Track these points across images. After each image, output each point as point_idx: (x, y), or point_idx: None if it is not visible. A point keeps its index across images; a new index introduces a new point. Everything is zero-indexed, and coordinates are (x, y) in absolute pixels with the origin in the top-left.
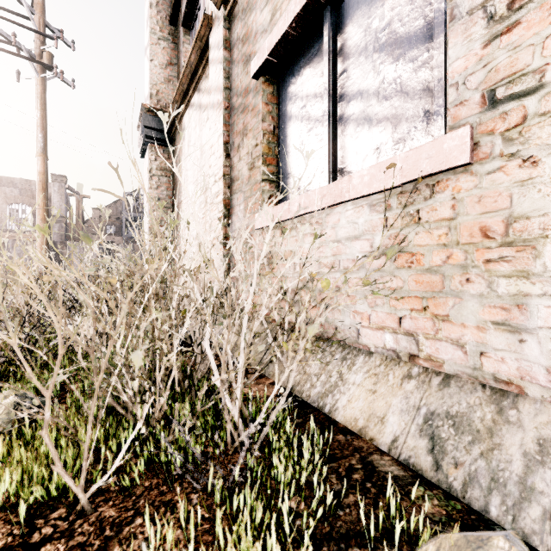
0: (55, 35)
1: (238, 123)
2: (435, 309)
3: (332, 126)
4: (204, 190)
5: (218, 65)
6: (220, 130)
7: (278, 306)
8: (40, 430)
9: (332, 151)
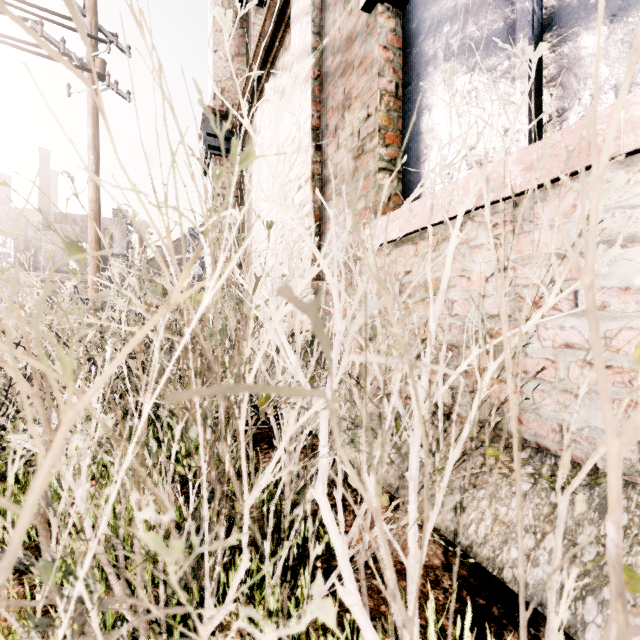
0: (108, 38)
1: (336, 94)
2: None
3: (534, 37)
4: None
5: (303, 18)
6: (307, 111)
7: None
8: None
9: (534, 84)
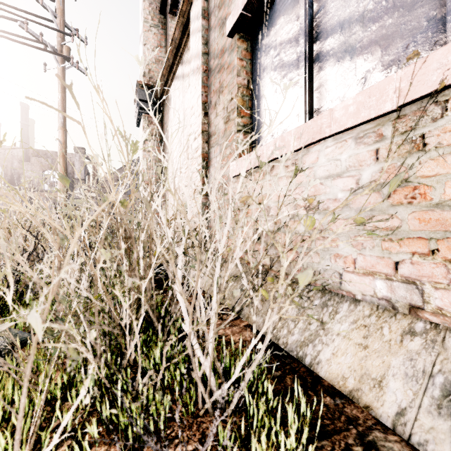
0: (72, 32)
1: (215, 83)
2: (449, 253)
3: (308, 66)
4: (186, 148)
5: (197, 33)
6: (199, 91)
7: (252, 248)
8: (4, 374)
9: (308, 91)
